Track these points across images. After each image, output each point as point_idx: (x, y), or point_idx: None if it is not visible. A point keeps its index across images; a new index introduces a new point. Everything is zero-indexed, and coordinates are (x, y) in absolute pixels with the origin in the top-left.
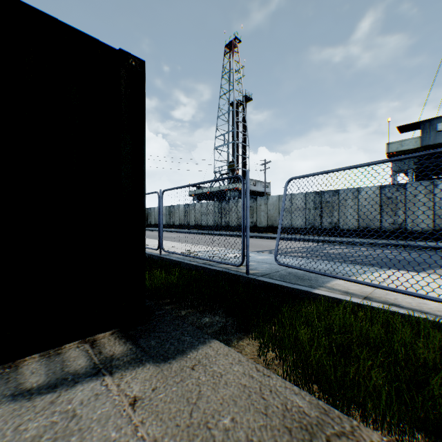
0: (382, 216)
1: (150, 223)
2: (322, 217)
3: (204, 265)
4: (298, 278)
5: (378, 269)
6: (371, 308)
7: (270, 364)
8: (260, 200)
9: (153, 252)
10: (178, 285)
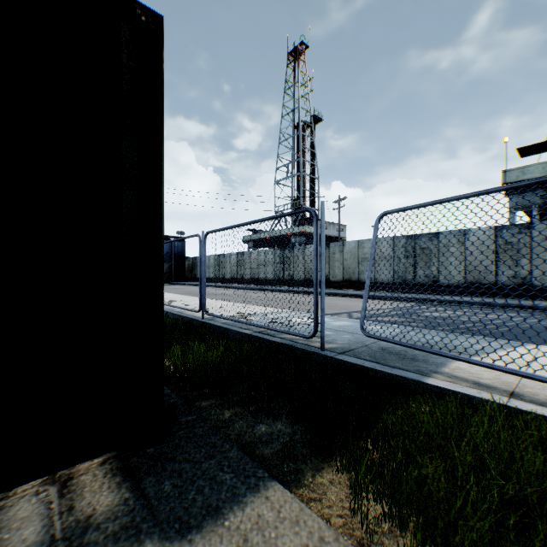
0: (499, 267)
1: (195, 276)
2: (416, 269)
3: (261, 335)
4: (397, 357)
5: (512, 344)
6: (537, 419)
7: (374, 533)
8: (333, 247)
9: (194, 315)
10: (221, 368)
